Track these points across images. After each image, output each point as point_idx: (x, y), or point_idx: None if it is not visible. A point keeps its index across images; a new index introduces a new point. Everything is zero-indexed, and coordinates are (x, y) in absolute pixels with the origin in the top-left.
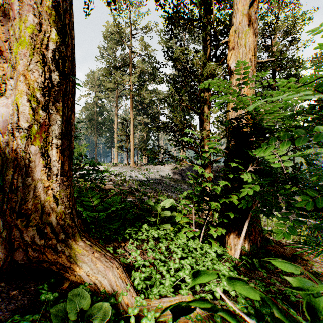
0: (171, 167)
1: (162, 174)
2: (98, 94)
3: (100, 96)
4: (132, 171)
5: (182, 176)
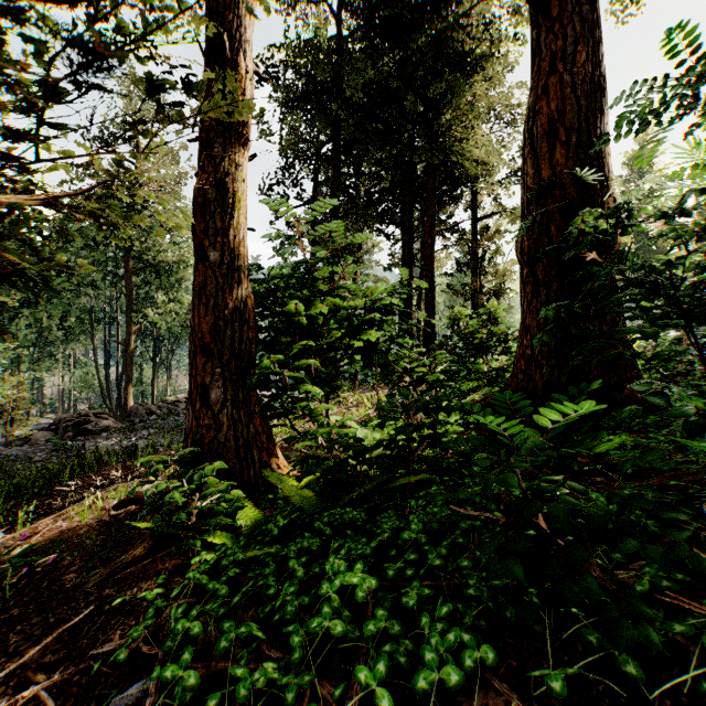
0: None
1: None
2: None
3: None
4: None
5: None
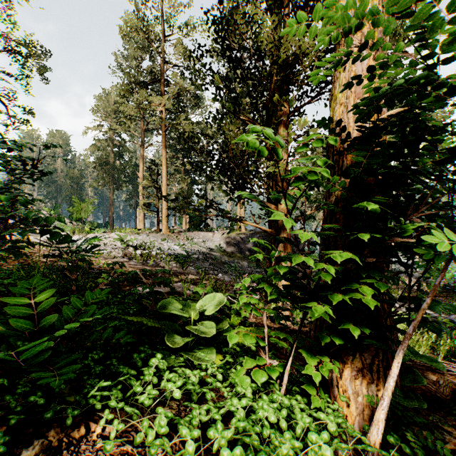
0: (224, 235)
1: (211, 246)
2: (114, 125)
3: (116, 129)
4: (165, 241)
5: (241, 248)
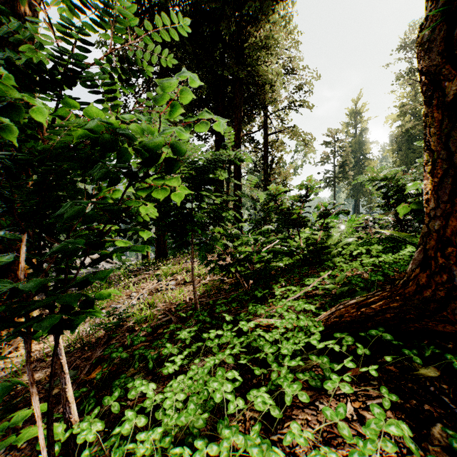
0: None
1: None
2: None
3: None
4: None
5: None
